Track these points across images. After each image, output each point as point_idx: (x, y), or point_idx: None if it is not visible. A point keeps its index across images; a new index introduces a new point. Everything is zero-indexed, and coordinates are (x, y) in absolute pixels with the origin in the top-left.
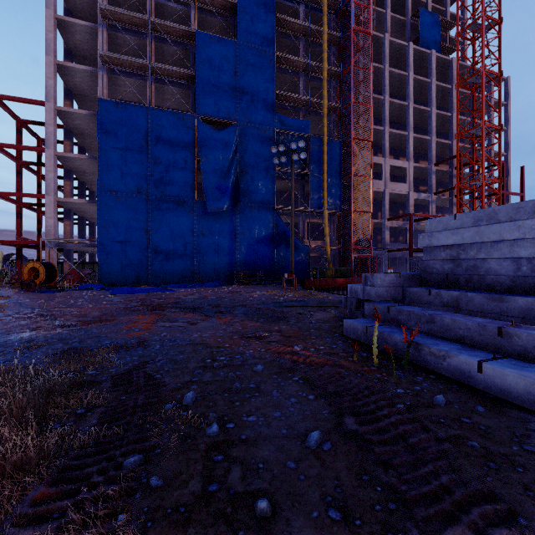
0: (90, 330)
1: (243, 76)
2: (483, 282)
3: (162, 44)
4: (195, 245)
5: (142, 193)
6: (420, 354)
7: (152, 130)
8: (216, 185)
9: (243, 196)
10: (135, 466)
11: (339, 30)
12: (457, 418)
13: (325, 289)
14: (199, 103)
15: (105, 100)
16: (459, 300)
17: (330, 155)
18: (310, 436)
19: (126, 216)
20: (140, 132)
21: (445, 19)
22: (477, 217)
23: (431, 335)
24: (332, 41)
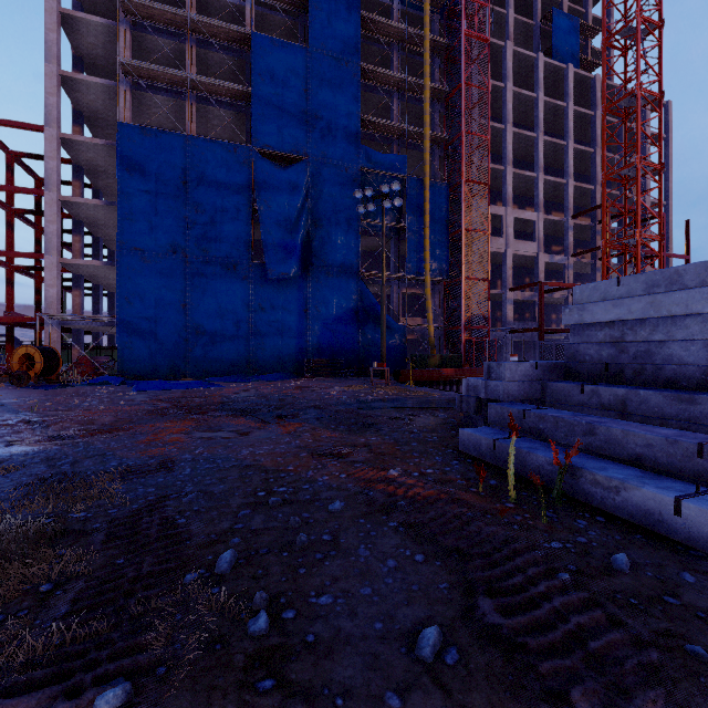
0: (93, 445)
1: (317, 95)
2: (661, 375)
3: (206, 51)
4: (251, 323)
5: (178, 252)
6: (579, 482)
7: (192, 167)
8: (279, 243)
9: (317, 257)
10: (116, 707)
11: (446, 35)
12: (656, 596)
13: (428, 383)
14: (256, 130)
15: (128, 125)
16: (626, 401)
17: (434, 203)
18: (422, 637)
19: (157, 283)
20: (175, 169)
21: (585, 24)
22: (652, 282)
23: (591, 453)
24: (436, 50)
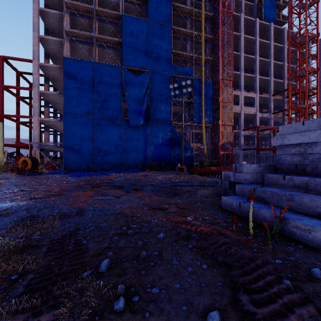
0: (48, 202)
1: (152, 41)
2: None
3: (102, 23)
4: (122, 146)
5: (90, 114)
6: (287, 226)
7: (96, 76)
8: (135, 109)
9: (152, 116)
10: None
11: (212, 12)
12: None
13: (203, 174)
14: (125, 58)
15: (68, 58)
16: (308, 183)
17: (206, 90)
18: (209, 318)
19: (80, 128)
20: (88, 77)
21: (279, 3)
22: None
23: (291, 210)
24: (207, 18)
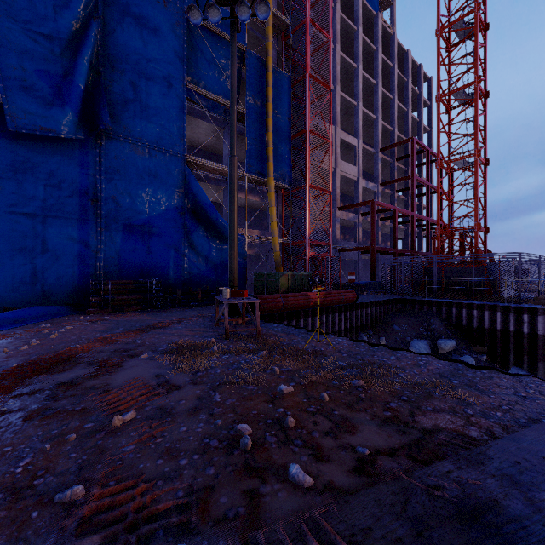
0: None
1: None
2: None
3: None
4: None
5: None
6: None
7: None
8: (36, 72)
9: (115, 118)
10: None
11: None
12: None
13: (294, 315)
14: None
15: None
16: None
17: (276, 94)
18: None
19: None
20: None
21: None
22: None
23: None
24: None
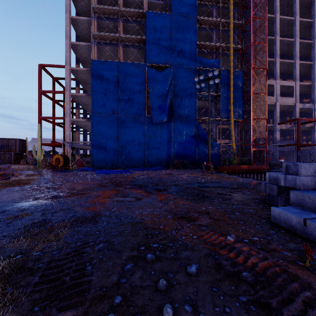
0: (67, 202)
1: (175, 35)
2: None
3: (127, 24)
4: (145, 144)
5: (115, 113)
6: None
7: (121, 75)
8: (158, 106)
9: (175, 112)
10: None
11: None
12: None
13: (233, 173)
14: (148, 56)
15: (95, 60)
16: None
17: (235, 81)
18: None
19: (106, 127)
20: (114, 77)
21: None
22: None
23: None
24: (236, 3)
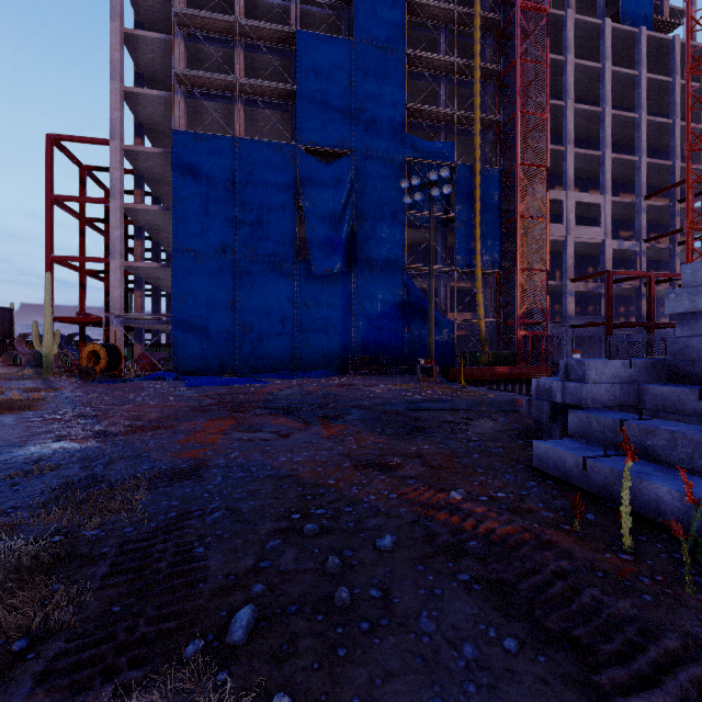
0: (132, 443)
1: (361, 87)
2: None
3: (254, 54)
4: (296, 320)
5: (228, 252)
6: None
7: (240, 168)
8: (324, 239)
9: (361, 252)
10: None
11: (498, 11)
12: None
13: (479, 382)
14: (301, 128)
15: (182, 132)
16: None
17: (485, 191)
18: None
19: (208, 282)
20: (224, 172)
21: None
22: None
23: None
24: (487, 27)
